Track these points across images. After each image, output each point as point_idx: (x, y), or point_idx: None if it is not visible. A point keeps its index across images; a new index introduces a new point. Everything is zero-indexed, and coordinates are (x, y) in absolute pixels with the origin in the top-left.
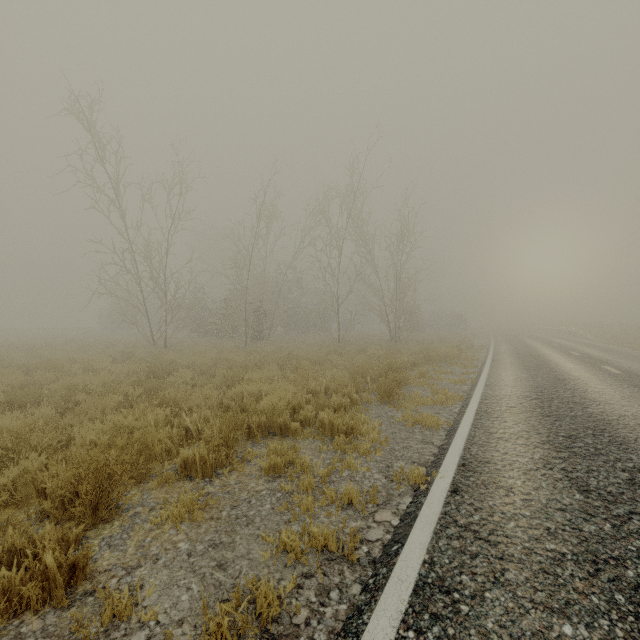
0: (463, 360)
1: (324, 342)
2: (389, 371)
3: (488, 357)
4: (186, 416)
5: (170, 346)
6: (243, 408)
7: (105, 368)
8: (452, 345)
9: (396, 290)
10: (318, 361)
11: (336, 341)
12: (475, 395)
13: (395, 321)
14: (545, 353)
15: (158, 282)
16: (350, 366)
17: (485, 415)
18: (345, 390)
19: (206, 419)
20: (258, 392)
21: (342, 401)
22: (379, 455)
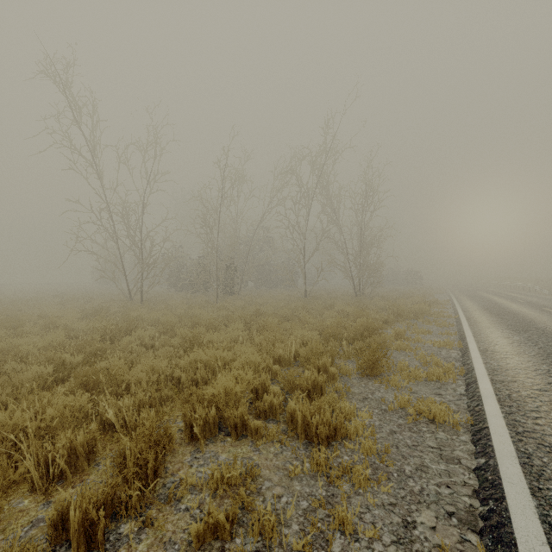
0: (433, 317)
1: (291, 297)
2: (365, 332)
3: (459, 314)
4: (125, 393)
5: (144, 301)
6: (196, 382)
7: (69, 325)
8: (417, 300)
9: (360, 247)
10: (286, 317)
11: (302, 296)
12: (477, 367)
13: (359, 277)
14: (518, 310)
15: (134, 240)
16: (320, 324)
17: (514, 405)
18: (319, 360)
19: (142, 404)
20: (215, 361)
21: (317, 379)
22: (385, 490)
